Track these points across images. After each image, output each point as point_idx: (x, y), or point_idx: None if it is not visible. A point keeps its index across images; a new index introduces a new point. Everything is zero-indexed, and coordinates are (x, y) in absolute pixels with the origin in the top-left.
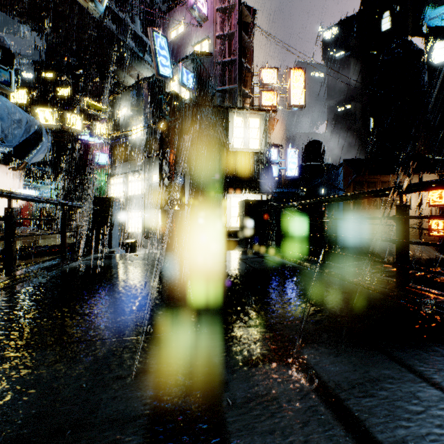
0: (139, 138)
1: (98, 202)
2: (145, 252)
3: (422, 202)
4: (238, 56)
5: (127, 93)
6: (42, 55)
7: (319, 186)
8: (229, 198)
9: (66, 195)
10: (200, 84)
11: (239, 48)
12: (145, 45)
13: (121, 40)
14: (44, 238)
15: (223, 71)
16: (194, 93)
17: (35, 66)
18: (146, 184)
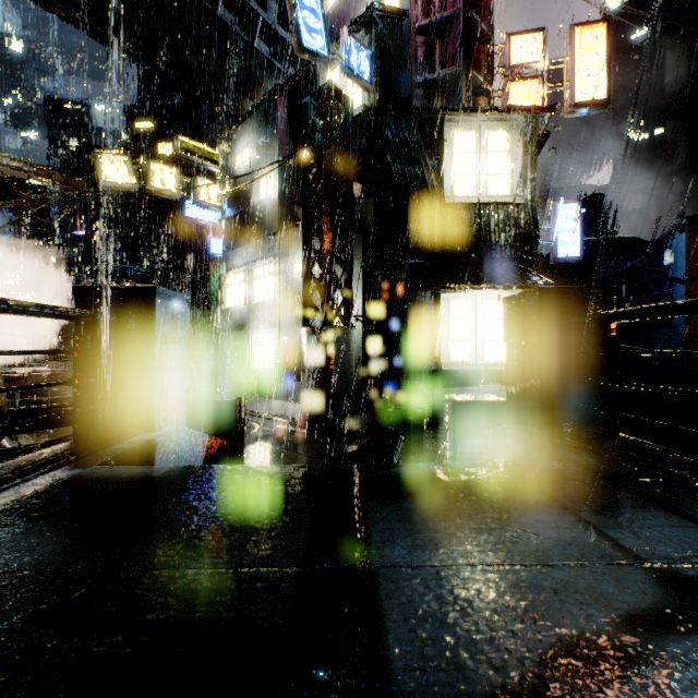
0: (271, 197)
1: (117, 300)
2: (280, 406)
3: None
4: (464, 4)
5: (251, 120)
6: (140, 99)
7: (615, 280)
8: (445, 302)
9: None
10: (383, 74)
11: None
12: (285, 48)
13: (245, 41)
14: None
15: (429, 45)
16: (372, 90)
17: (128, 113)
18: (281, 280)
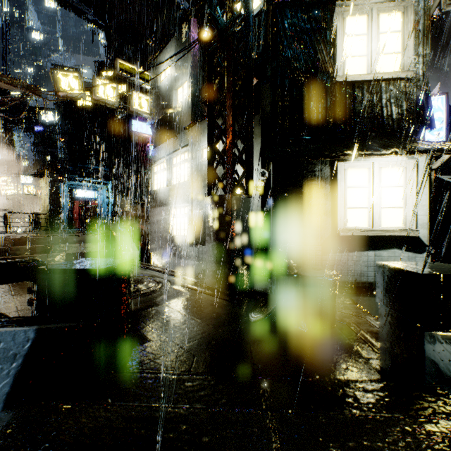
0: (185, 100)
1: None
2: (192, 265)
3: None
4: None
5: (171, 43)
6: (107, 58)
7: None
8: (342, 171)
9: (123, 196)
10: None
11: None
12: None
13: None
14: (65, 243)
15: None
16: None
17: (97, 66)
18: (193, 164)
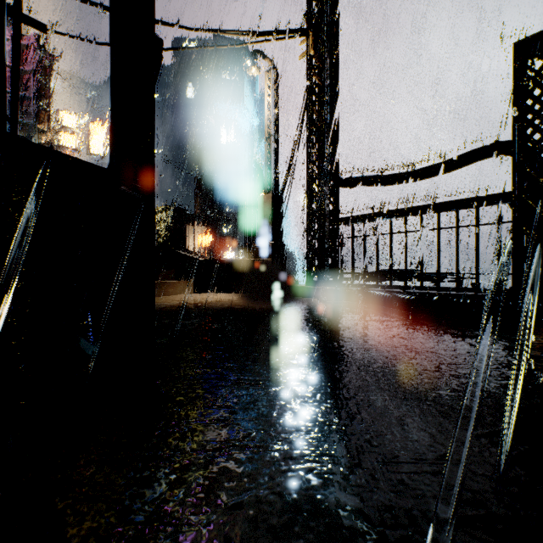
0: None
1: None
2: None
3: (195, 245)
4: (34, 96)
5: None
6: None
7: None
8: None
9: None
10: None
11: (35, 89)
12: None
13: None
14: None
15: None
16: None
17: None
18: None
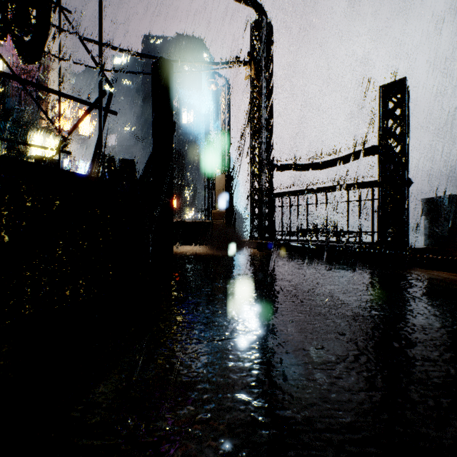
0: None
1: None
2: None
3: None
4: (36, 90)
5: None
6: None
7: None
8: None
9: None
10: None
11: None
12: None
13: None
14: None
15: (19, 93)
16: None
17: None
18: None
